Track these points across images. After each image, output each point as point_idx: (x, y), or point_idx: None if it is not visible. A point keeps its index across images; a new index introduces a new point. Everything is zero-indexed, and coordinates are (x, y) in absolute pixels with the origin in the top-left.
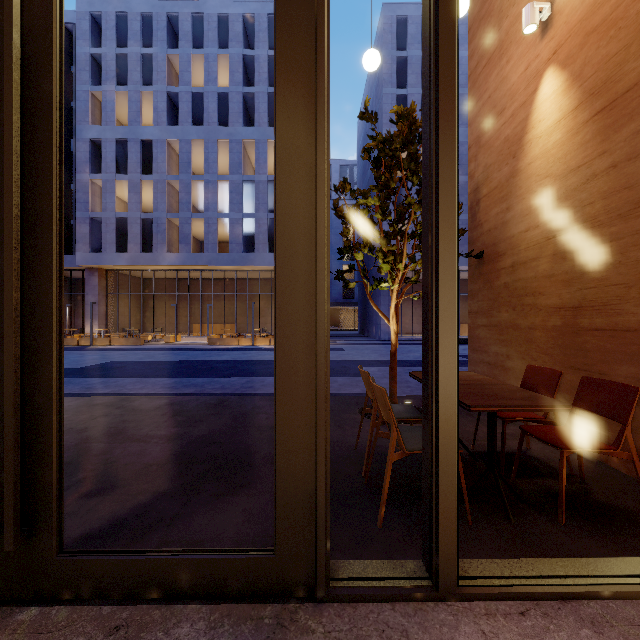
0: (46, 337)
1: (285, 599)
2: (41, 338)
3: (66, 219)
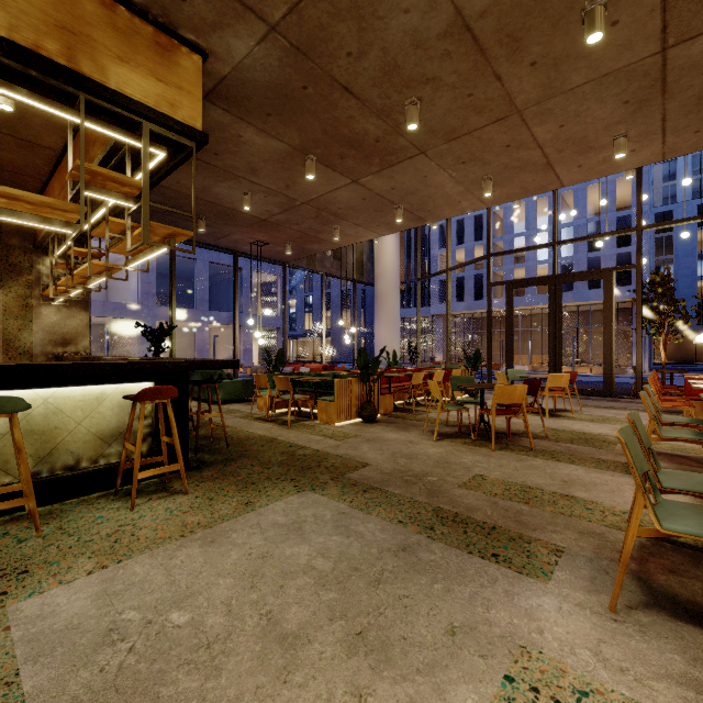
0: (561, 354)
1: (605, 397)
2: (560, 354)
3: (422, 282)
